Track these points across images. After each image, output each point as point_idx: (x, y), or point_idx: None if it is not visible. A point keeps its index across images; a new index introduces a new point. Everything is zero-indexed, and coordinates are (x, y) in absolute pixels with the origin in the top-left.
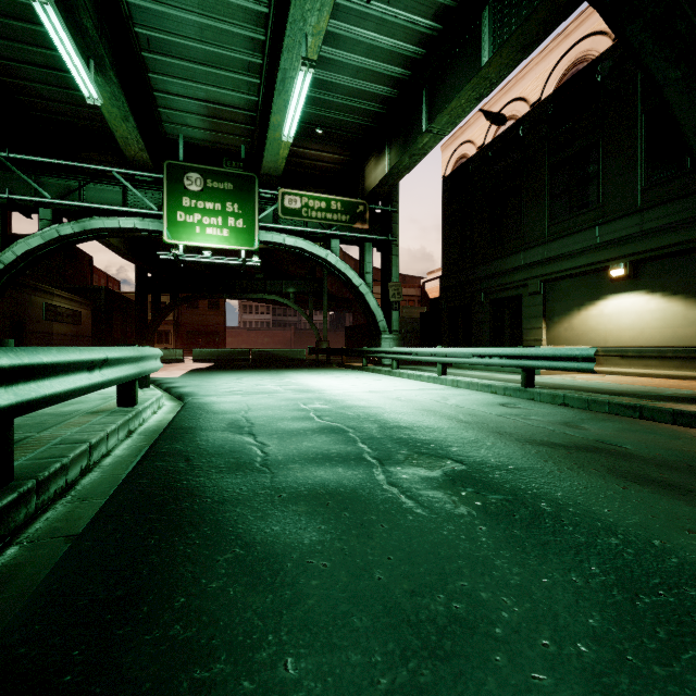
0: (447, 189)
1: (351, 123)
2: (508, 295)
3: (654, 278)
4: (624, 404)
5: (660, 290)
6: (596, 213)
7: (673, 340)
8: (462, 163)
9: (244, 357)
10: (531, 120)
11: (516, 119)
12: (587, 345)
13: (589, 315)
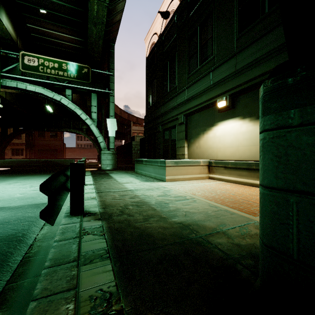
0: (147, 65)
1: (65, 6)
2: (170, 125)
3: (245, 107)
4: None
5: (249, 116)
6: (211, 63)
7: (257, 156)
8: (152, 47)
9: (36, 164)
10: (180, 9)
11: (173, 11)
12: (207, 158)
13: (208, 137)
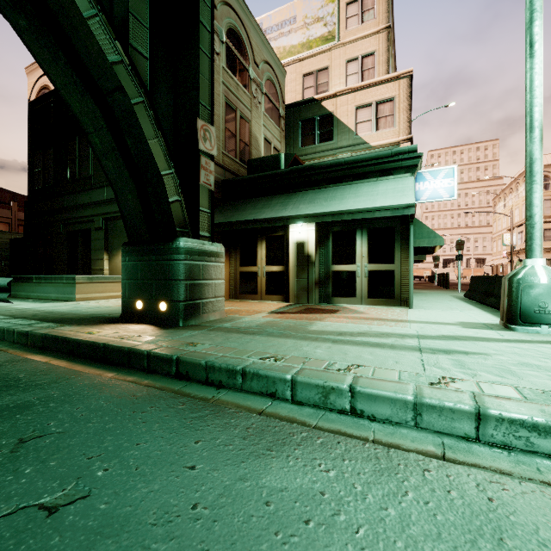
0: (32, 115)
1: None
2: (81, 228)
3: None
4: (22, 332)
5: None
6: None
7: None
8: (45, 93)
9: None
10: None
11: None
12: None
13: None
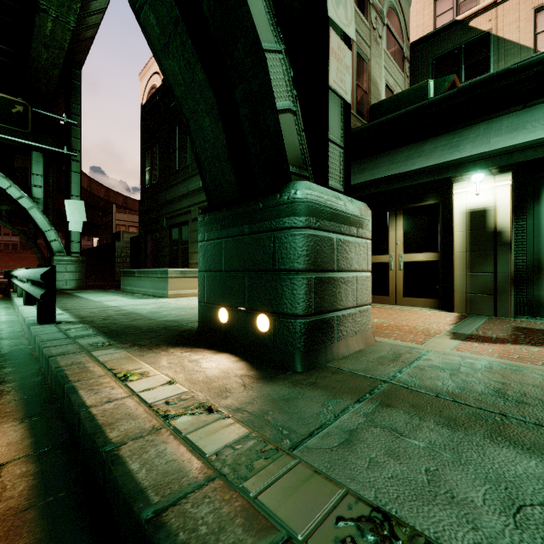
0: (144, 117)
1: None
2: (180, 220)
3: None
4: (46, 355)
5: None
6: None
7: None
8: (153, 93)
9: None
10: None
11: None
12: None
13: None
